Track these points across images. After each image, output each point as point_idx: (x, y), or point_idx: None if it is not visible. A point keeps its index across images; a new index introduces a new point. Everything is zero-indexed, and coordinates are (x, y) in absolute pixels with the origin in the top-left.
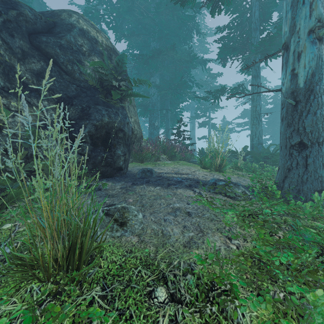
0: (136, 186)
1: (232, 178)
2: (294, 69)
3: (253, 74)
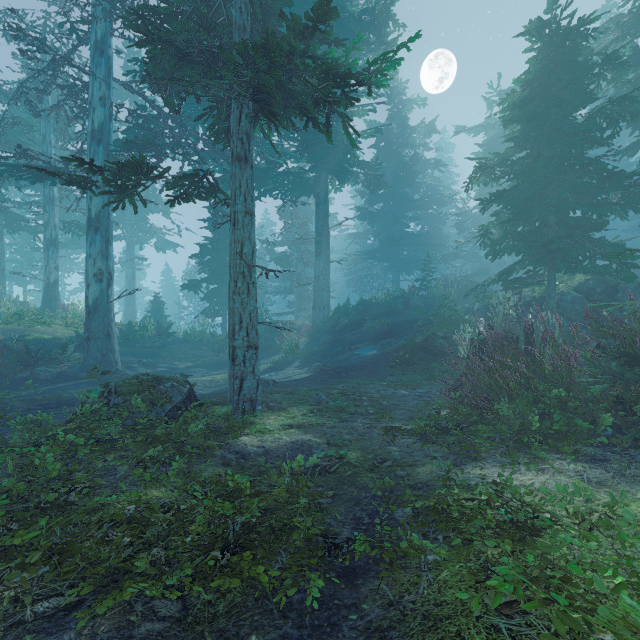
0: None
1: None
2: (48, 277)
3: None
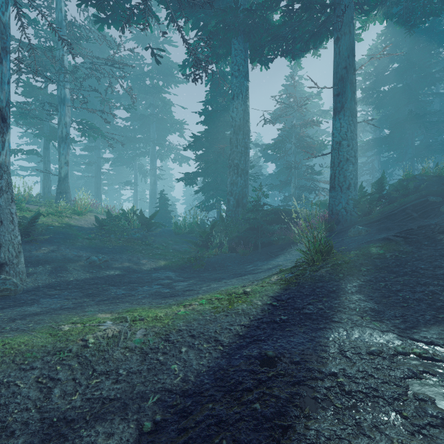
0: None
1: None
2: (59, 171)
3: (45, 146)
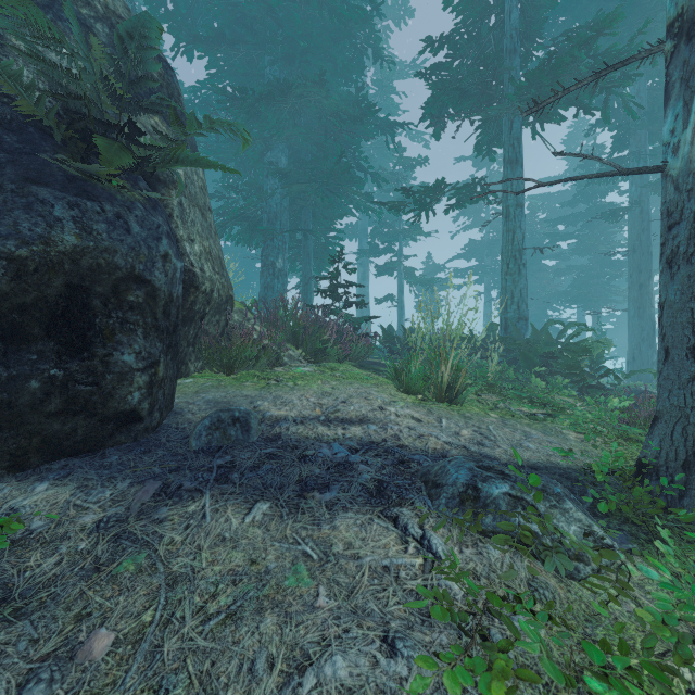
0: (172, 509)
1: (494, 432)
2: None
3: (508, 156)
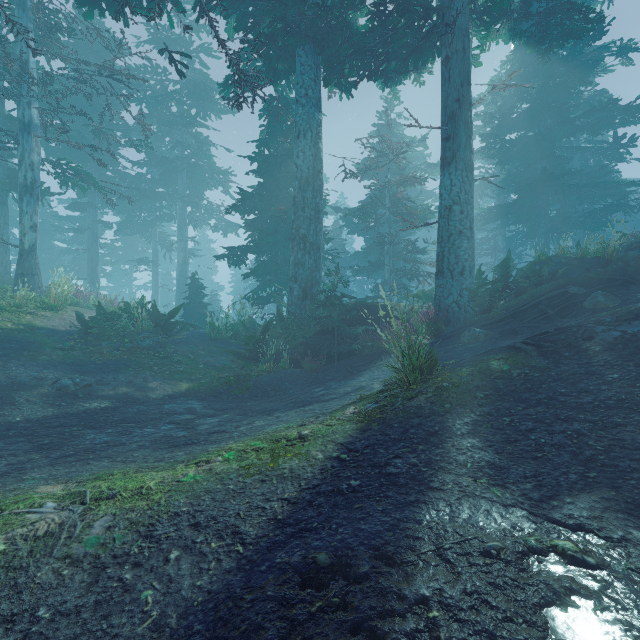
0: None
1: None
2: (21, 240)
3: (0, 200)
